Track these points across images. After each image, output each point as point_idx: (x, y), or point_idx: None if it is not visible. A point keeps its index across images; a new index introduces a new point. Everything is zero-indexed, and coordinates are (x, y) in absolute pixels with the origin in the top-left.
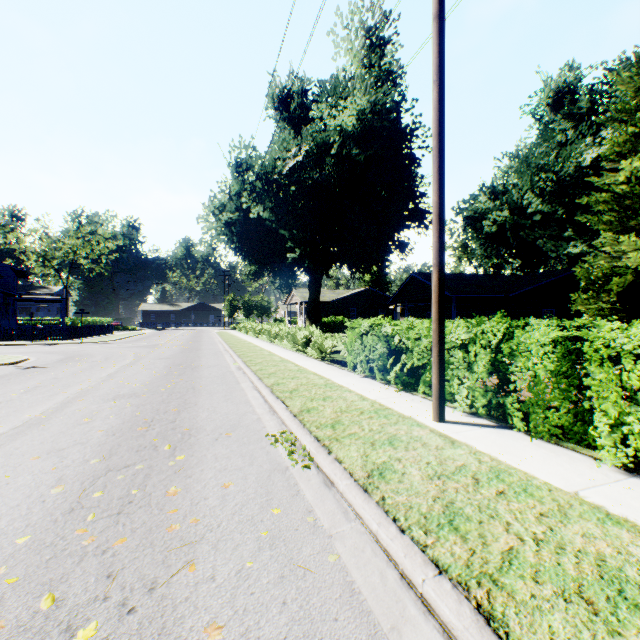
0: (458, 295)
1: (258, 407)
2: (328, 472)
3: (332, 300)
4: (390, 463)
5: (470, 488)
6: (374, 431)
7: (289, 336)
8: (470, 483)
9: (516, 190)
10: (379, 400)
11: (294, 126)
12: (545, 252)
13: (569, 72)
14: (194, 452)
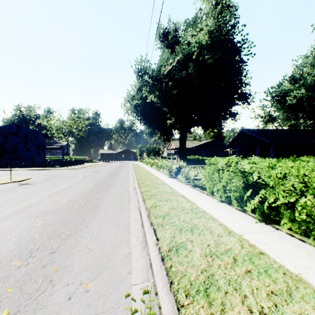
0: (275, 142)
1: (134, 234)
2: None
3: (192, 147)
4: None
5: None
6: None
7: (167, 167)
8: None
9: (310, 76)
10: (245, 236)
11: (171, 49)
12: None
13: None
14: None
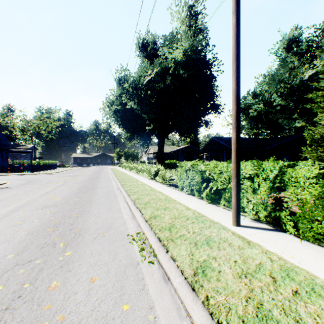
0: None
1: (125, 214)
2: (166, 268)
3: (170, 151)
4: (209, 261)
5: (271, 287)
6: (196, 233)
7: (147, 170)
8: (270, 282)
9: (267, 93)
10: (197, 210)
11: (150, 59)
12: (282, 126)
13: (295, 31)
14: (78, 249)
